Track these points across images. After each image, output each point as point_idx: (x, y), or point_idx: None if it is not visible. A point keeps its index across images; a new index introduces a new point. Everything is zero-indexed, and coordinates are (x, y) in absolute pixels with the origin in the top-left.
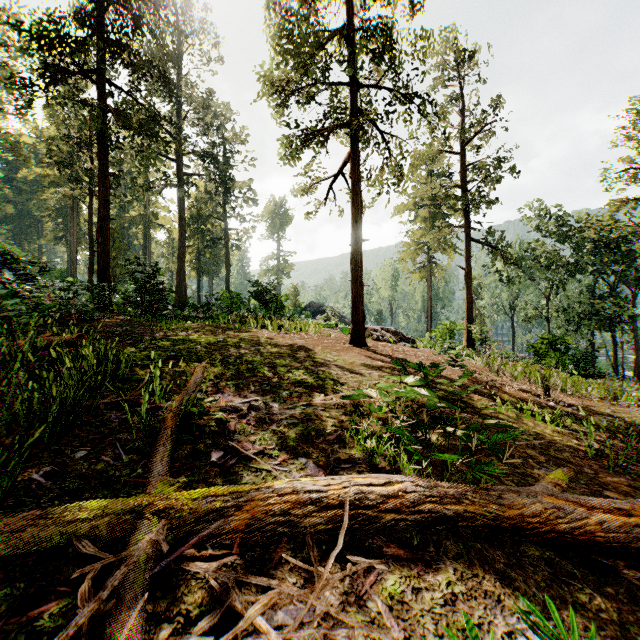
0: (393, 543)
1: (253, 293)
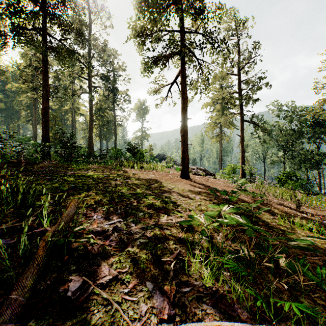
0: None
1: (127, 149)
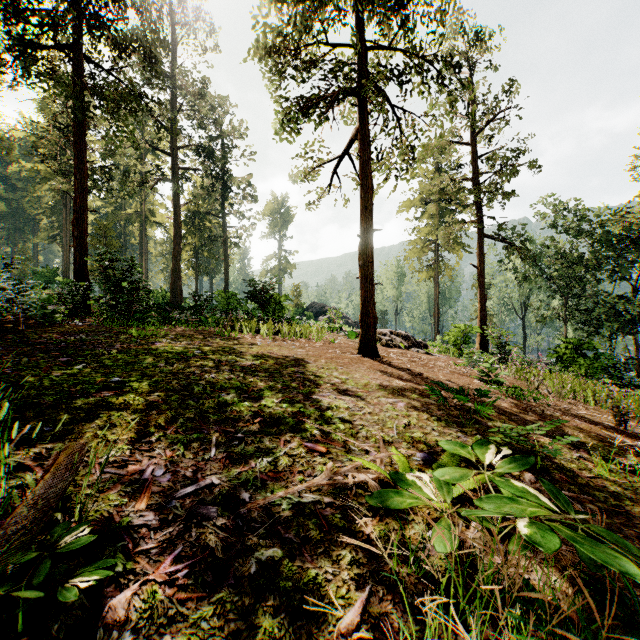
0: None
1: (249, 293)
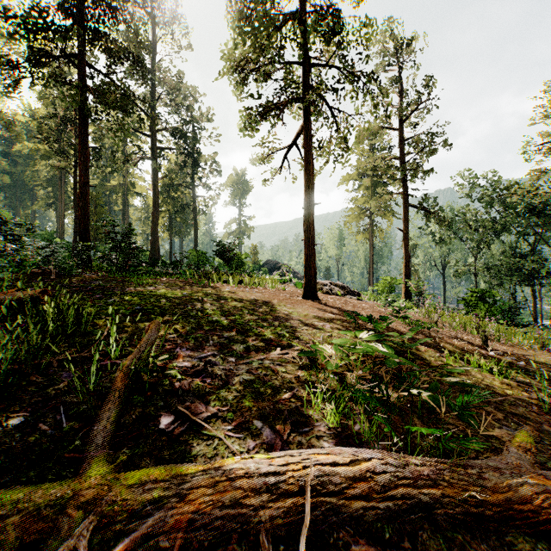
0: (362, 536)
1: (217, 252)
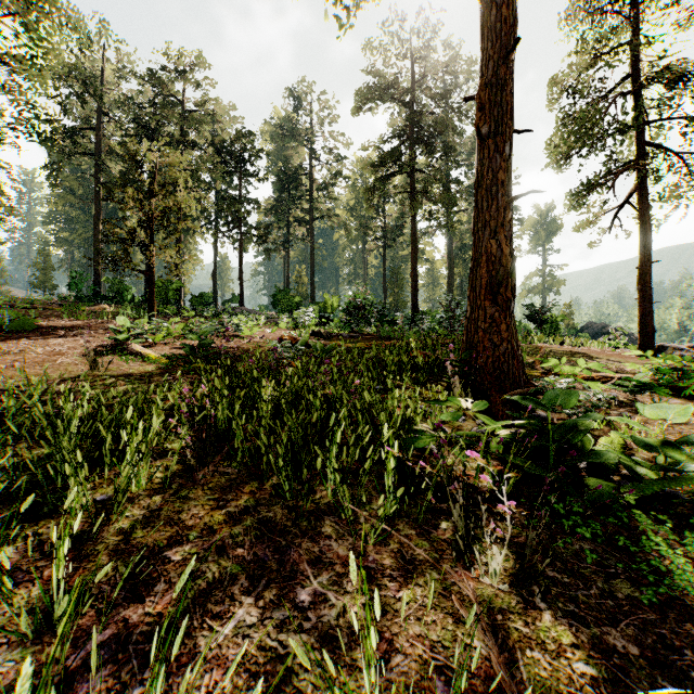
0: None
1: (528, 315)
